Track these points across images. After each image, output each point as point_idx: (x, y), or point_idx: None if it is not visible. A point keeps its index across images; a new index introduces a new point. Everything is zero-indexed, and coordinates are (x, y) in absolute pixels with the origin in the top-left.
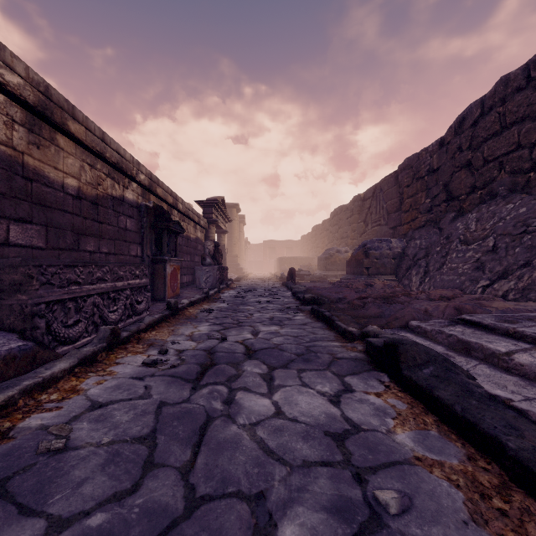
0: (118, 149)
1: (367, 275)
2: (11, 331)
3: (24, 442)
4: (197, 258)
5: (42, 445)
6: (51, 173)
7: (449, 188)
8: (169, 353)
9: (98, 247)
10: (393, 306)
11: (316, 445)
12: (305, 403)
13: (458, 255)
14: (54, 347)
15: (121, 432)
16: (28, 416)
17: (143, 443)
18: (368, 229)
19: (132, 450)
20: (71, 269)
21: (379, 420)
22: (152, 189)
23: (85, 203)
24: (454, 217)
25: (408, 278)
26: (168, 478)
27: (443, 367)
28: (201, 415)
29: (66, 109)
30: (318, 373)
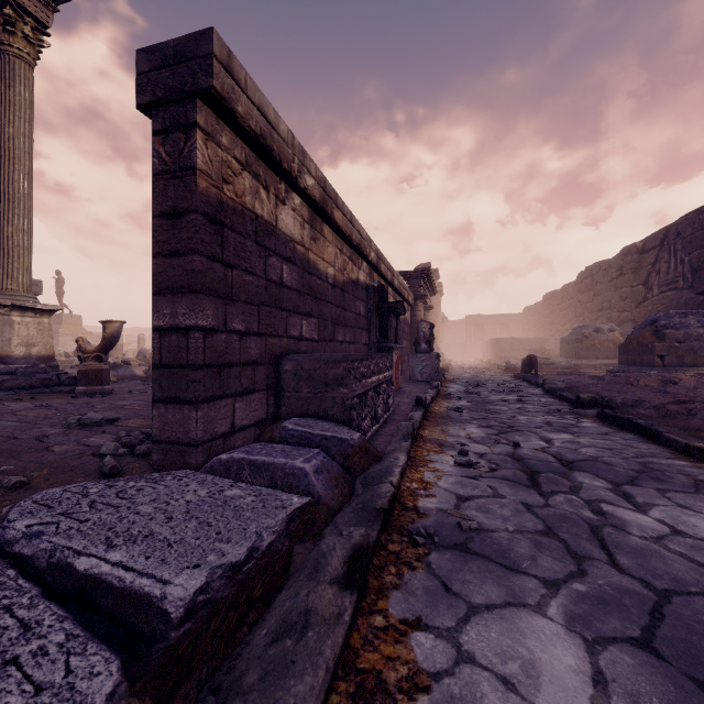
0: (359, 229)
1: (660, 367)
2: (334, 421)
3: (440, 519)
4: (404, 343)
5: (464, 523)
6: (320, 265)
7: None
8: (469, 455)
9: (344, 336)
10: None
11: None
12: None
13: None
14: None
15: (516, 524)
16: (415, 499)
17: (549, 537)
18: (653, 295)
19: (546, 540)
20: (362, 363)
21: None
22: (378, 267)
23: (337, 291)
24: None
25: None
26: (609, 569)
27: None
28: (580, 521)
29: (333, 198)
30: (689, 495)
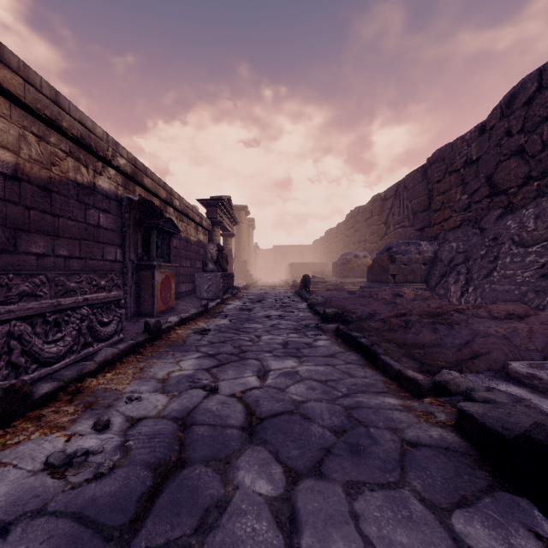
0: (83, 120)
1: (393, 284)
2: None
3: None
4: (199, 263)
5: None
6: None
7: (493, 181)
8: (112, 426)
9: (52, 248)
10: (455, 329)
11: None
12: None
13: (514, 260)
14: None
15: None
16: None
17: None
18: (390, 231)
19: None
20: None
21: None
22: (136, 178)
23: (29, 187)
24: (500, 214)
25: (444, 287)
26: None
27: None
28: None
29: None
30: (389, 499)
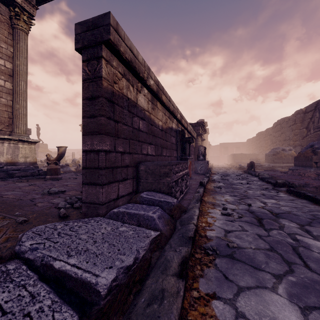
0: (173, 103)
1: (315, 167)
2: (164, 193)
3: (218, 242)
4: (192, 156)
5: (230, 244)
6: (156, 121)
7: None
8: (227, 209)
9: (166, 153)
10: None
11: None
12: None
13: None
14: None
15: (255, 245)
16: (205, 231)
17: (272, 252)
18: (310, 133)
19: (271, 253)
20: (176, 166)
21: None
22: (181, 121)
23: (163, 132)
24: None
25: None
26: (305, 269)
27: None
28: (287, 244)
29: (161, 90)
30: None
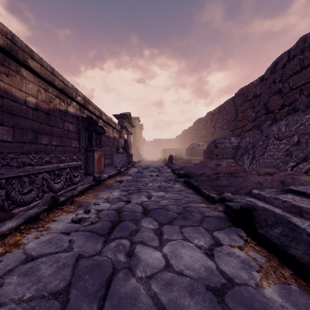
0: (63, 80)
1: (216, 159)
2: None
3: None
4: (114, 149)
5: None
6: (17, 93)
7: (267, 106)
8: (91, 212)
9: (50, 141)
10: (237, 179)
11: (200, 301)
12: (187, 256)
13: (274, 147)
14: (12, 209)
15: (41, 286)
16: None
17: (58, 298)
18: (216, 131)
19: (47, 307)
20: (26, 155)
21: (247, 273)
22: (85, 106)
23: (41, 113)
24: (270, 123)
25: (242, 161)
26: None
27: (289, 227)
28: (108, 268)
29: (27, 51)
30: (194, 228)
